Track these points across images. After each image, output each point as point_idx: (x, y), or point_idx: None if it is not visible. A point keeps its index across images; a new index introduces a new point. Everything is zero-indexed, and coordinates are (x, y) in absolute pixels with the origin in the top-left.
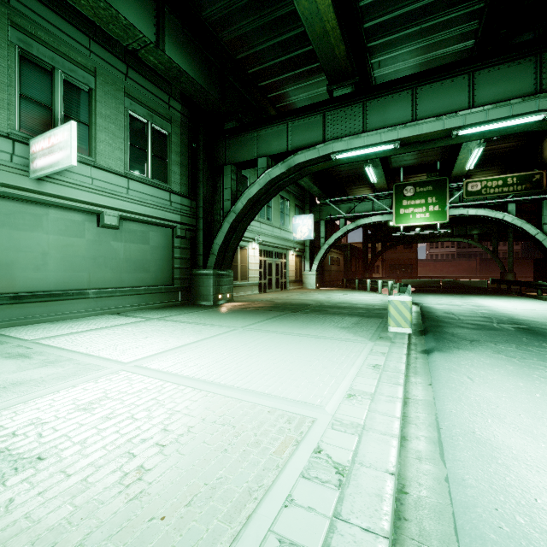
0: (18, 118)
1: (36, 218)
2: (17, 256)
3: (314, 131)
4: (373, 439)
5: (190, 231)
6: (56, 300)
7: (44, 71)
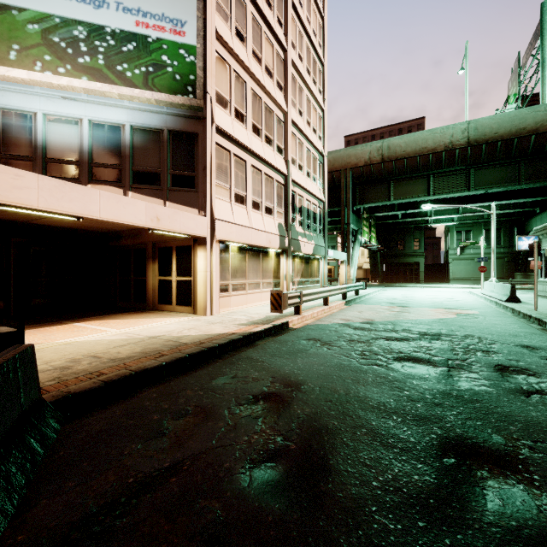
0: (455, 244)
1: (459, 263)
2: (456, 271)
3: (539, 221)
4: (453, 287)
5: (514, 258)
6: (463, 280)
7: (460, 232)
